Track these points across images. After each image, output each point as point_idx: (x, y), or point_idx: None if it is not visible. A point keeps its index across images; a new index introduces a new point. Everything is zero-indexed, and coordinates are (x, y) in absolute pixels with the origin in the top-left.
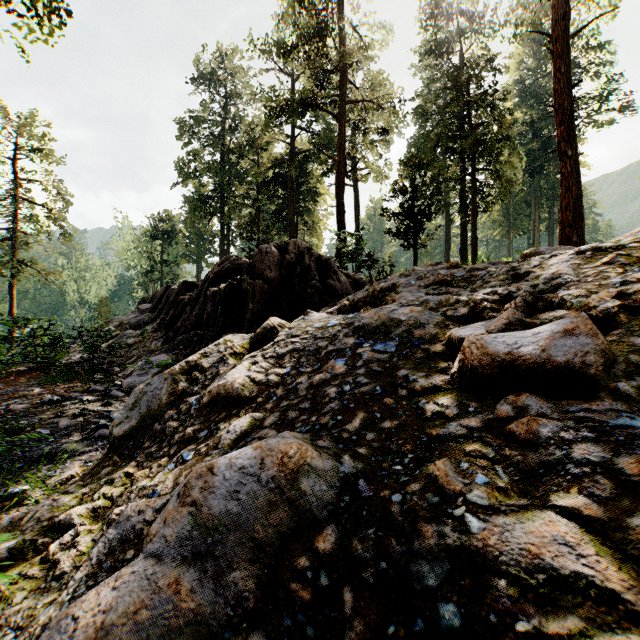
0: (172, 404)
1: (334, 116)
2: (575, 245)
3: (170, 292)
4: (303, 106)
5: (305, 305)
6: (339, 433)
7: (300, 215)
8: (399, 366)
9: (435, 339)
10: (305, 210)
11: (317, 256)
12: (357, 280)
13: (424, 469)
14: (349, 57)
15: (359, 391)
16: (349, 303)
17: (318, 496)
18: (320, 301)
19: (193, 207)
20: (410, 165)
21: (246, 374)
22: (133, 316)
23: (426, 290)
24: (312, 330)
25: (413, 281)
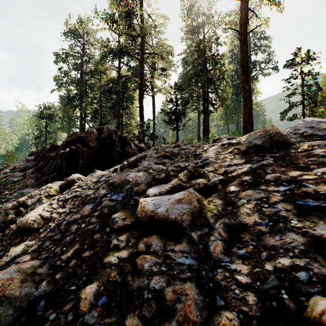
0: (3, 228)
1: (138, 60)
2: (249, 131)
3: (45, 150)
4: (121, 53)
5: (112, 161)
6: (55, 262)
7: (124, 109)
8: (117, 210)
9: (144, 192)
10: (126, 107)
11: (119, 135)
12: (141, 148)
13: (81, 291)
14: (144, 30)
15: (87, 228)
16: (127, 163)
17: (2, 320)
18: (120, 159)
19: (64, 102)
20: (174, 88)
21: (40, 213)
22: (23, 163)
23: (156, 160)
24: (90, 183)
25: (153, 154)
